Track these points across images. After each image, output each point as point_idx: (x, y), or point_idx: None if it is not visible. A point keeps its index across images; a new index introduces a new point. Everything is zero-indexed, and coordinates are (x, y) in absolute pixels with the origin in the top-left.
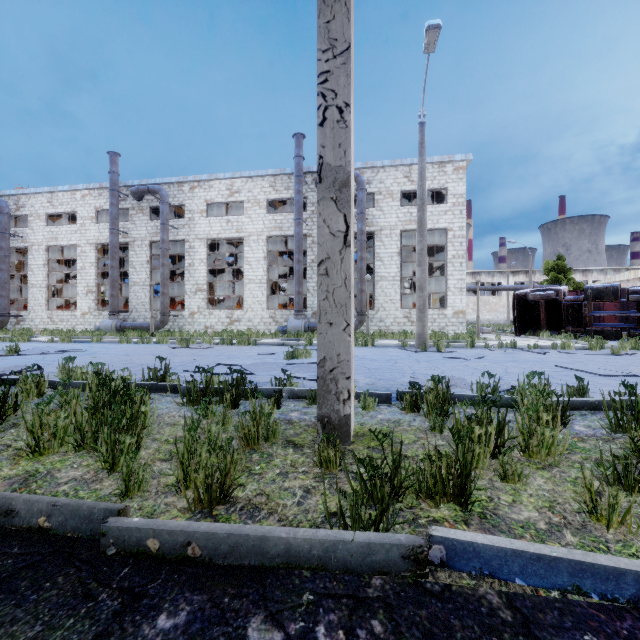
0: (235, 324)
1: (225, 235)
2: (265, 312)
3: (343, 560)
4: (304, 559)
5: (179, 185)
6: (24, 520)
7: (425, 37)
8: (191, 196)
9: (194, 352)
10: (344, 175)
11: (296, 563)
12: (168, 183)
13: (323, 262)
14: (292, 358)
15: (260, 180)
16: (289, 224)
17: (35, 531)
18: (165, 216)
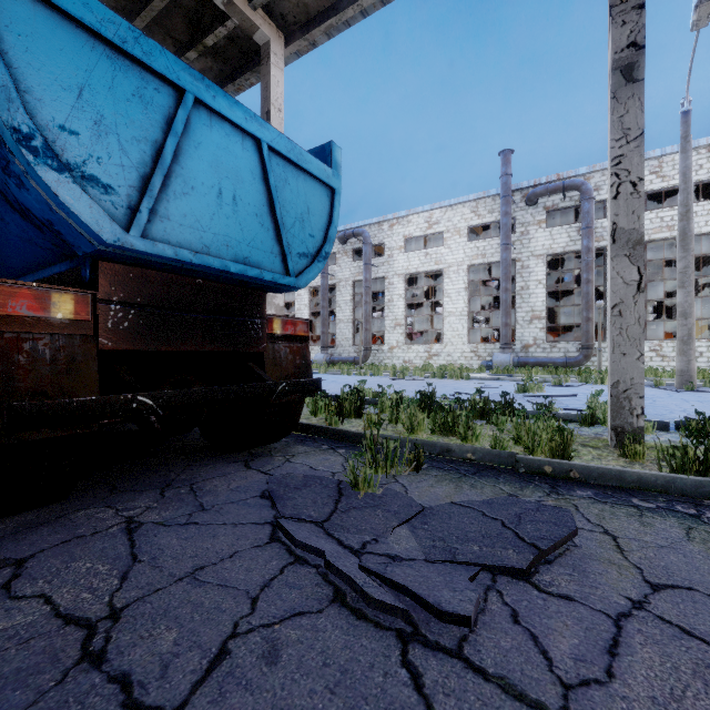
0: (433, 358)
1: (423, 269)
2: (466, 346)
3: (680, 489)
4: (651, 485)
5: (379, 225)
6: (458, 454)
7: (693, 14)
8: (390, 234)
9: (416, 383)
10: (637, 236)
11: (645, 487)
12: (369, 224)
13: (616, 306)
14: (523, 391)
15: (460, 207)
16: (493, 250)
17: (465, 461)
18: (368, 256)
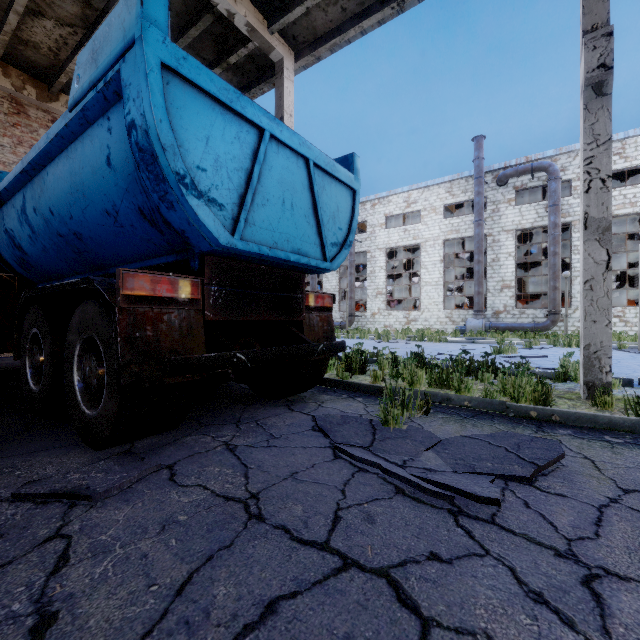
0: (412, 323)
1: (402, 243)
2: (441, 312)
3: None
4: (619, 427)
5: (362, 205)
6: (457, 402)
7: None
8: (372, 212)
9: (400, 346)
10: (606, 223)
11: (615, 428)
12: None
13: (588, 281)
14: (498, 353)
15: (436, 188)
16: (466, 226)
17: (462, 407)
18: None
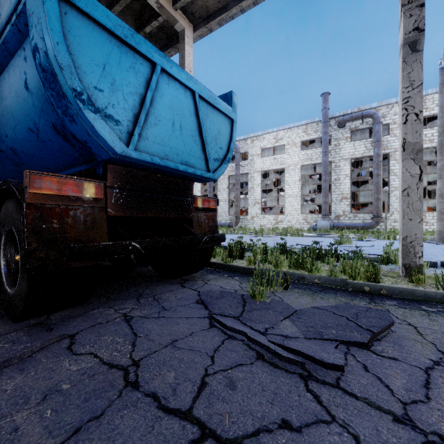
0: (279, 224)
1: (272, 167)
2: (299, 216)
3: None
4: (432, 298)
5: (244, 140)
6: (309, 280)
7: None
8: (251, 146)
9: (270, 239)
10: (419, 146)
11: (428, 299)
12: (238, 140)
13: (405, 189)
14: (339, 244)
15: (296, 129)
16: (317, 156)
17: (313, 284)
18: (237, 160)
